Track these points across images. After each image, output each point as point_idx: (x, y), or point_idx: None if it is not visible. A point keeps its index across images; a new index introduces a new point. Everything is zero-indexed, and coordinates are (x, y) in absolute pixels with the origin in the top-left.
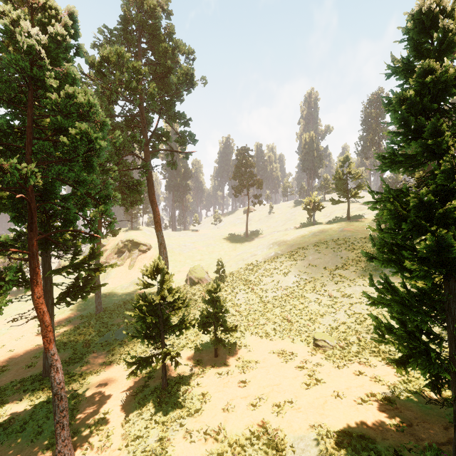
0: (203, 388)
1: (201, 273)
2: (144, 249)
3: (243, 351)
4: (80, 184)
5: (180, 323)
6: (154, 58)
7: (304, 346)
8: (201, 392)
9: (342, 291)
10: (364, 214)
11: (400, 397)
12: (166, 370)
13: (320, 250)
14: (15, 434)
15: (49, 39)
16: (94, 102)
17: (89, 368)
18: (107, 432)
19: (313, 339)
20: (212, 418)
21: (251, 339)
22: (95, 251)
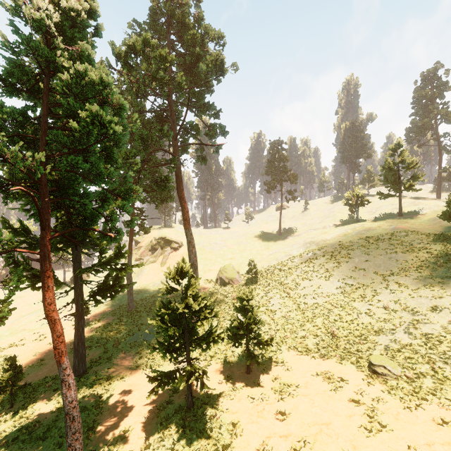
0: (233, 415)
1: (232, 274)
2: (176, 247)
3: (280, 369)
4: (97, 178)
5: (207, 336)
6: (184, 49)
7: (357, 370)
8: (231, 421)
9: (402, 302)
10: (420, 209)
11: None
12: (192, 383)
13: (368, 251)
14: (37, 443)
15: (63, 16)
16: (107, 81)
17: (116, 371)
18: None
19: (369, 363)
20: None
21: (289, 354)
22: (121, 250)
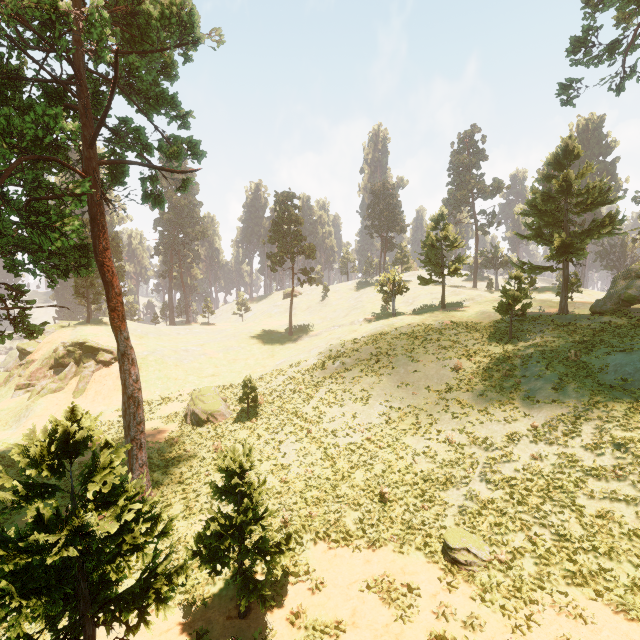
0: None
1: (214, 403)
2: (108, 359)
3: (303, 590)
4: None
5: (142, 588)
6: None
7: (427, 563)
8: None
9: (469, 431)
10: (463, 300)
11: None
12: None
13: (415, 357)
14: None
15: None
16: None
17: None
18: None
19: (444, 546)
20: None
21: (317, 550)
22: None
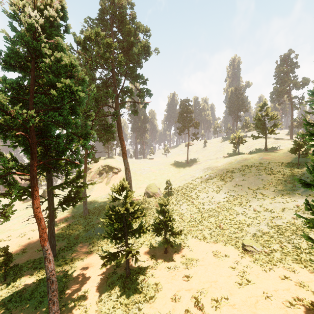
0: (156, 279)
1: (155, 189)
2: (116, 171)
3: (186, 250)
4: (67, 125)
5: (139, 228)
6: (122, 37)
7: (235, 249)
8: (155, 282)
9: (264, 206)
10: (278, 146)
11: None
12: (129, 261)
13: (244, 174)
14: (25, 302)
15: (45, 20)
16: (75, 64)
17: (77, 255)
18: (85, 308)
19: (242, 244)
20: (163, 306)
21: (192, 241)
22: (81, 173)
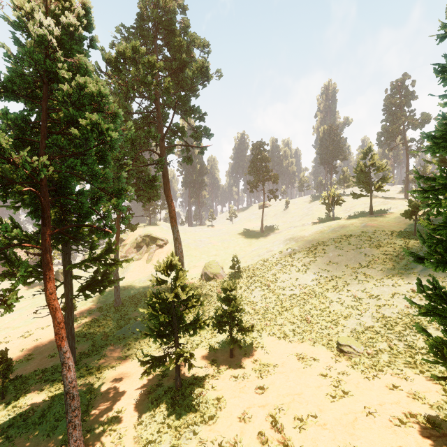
0: (218, 392)
1: (217, 269)
2: (161, 244)
3: (260, 353)
4: (93, 178)
5: (194, 322)
6: (170, 54)
7: (327, 351)
8: (216, 397)
9: (367, 291)
10: (388, 208)
11: (446, 420)
12: (180, 368)
13: (341, 246)
14: (33, 427)
15: (62, 31)
16: (105, 92)
17: (106, 362)
18: (119, 433)
19: (337, 344)
20: (228, 428)
21: (269, 340)
22: (111, 246)
